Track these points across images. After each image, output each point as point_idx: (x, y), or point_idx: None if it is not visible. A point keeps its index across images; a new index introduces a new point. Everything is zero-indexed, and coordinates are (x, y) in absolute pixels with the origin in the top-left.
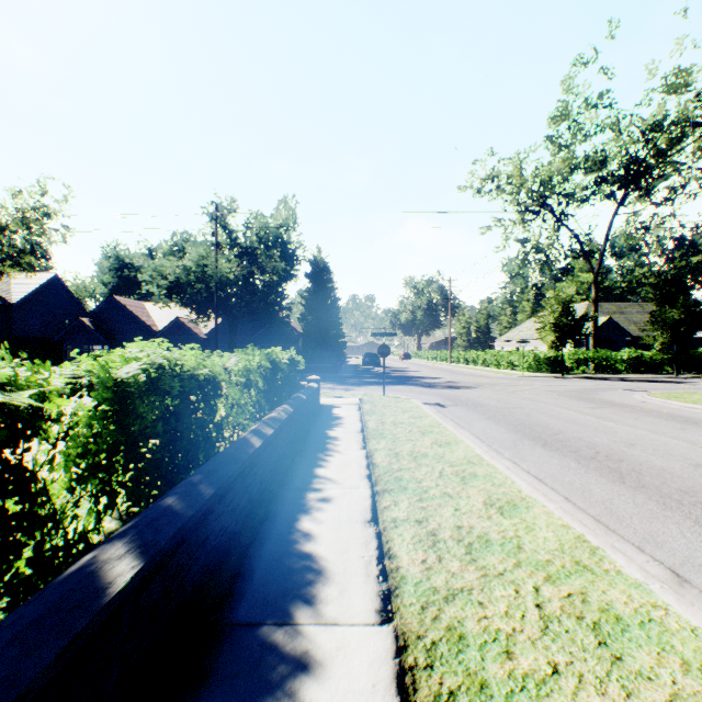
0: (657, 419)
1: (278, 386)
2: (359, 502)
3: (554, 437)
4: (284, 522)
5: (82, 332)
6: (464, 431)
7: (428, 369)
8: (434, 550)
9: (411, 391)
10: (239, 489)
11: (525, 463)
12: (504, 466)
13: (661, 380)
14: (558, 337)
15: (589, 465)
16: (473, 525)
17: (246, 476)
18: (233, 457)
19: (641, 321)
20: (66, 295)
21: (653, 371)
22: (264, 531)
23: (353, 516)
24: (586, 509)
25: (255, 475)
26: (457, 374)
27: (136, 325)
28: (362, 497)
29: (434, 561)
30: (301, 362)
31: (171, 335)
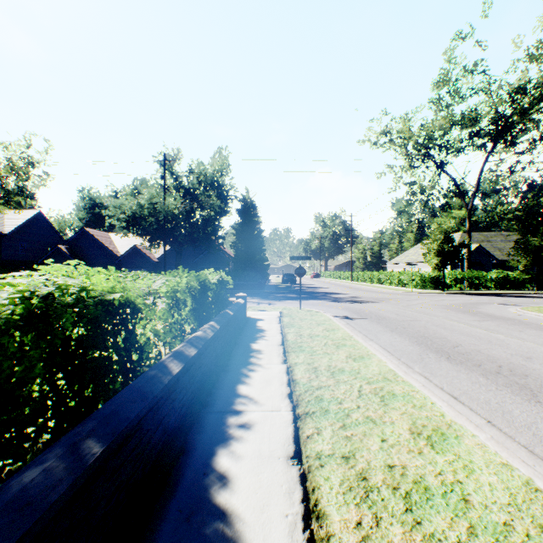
0: (539, 331)
1: (208, 304)
2: (280, 430)
3: (455, 349)
4: (200, 458)
5: (60, 257)
6: (373, 343)
7: (334, 286)
8: (369, 504)
9: (323, 305)
10: (149, 426)
11: (436, 378)
12: (419, 384)
13: (525, 295)
14: (441, 260)
15: (498, 381)
16: (405, 465)
17: (159, 408)
18: (142, 391)
19: (504, 248)
20: (48, 227)
21: (516, 288)
22: (177, 472)
23: (275, 449)
24: (514, 436)
25: (172, 403)
26: (358, 290)
27: (102, 251)
28: (284, 422)
29: (371, 524)
30: (230, 282)
31: (130, 259)
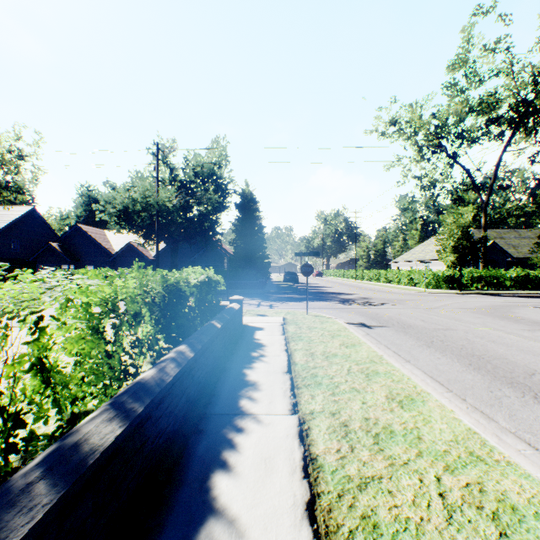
0: None
1: (186, 313)
2: None
3: (534, 380)
4: None
5: (52, 255)
6: (412, 368)
7: (339, 285)
8: None
9: (331, 307)
10: None
11: None
12: None
13: None
14: (458, 257)
15: None
16: None
17: None
18: None
19: (518, 245)
20: (42, 224)
21: (538, 287)
22: None
23: None
24: None
25: None
26: (366, 290)
27: (96, 248)
28: None
29: None
30: (221, 282)
31: (125, 256)
